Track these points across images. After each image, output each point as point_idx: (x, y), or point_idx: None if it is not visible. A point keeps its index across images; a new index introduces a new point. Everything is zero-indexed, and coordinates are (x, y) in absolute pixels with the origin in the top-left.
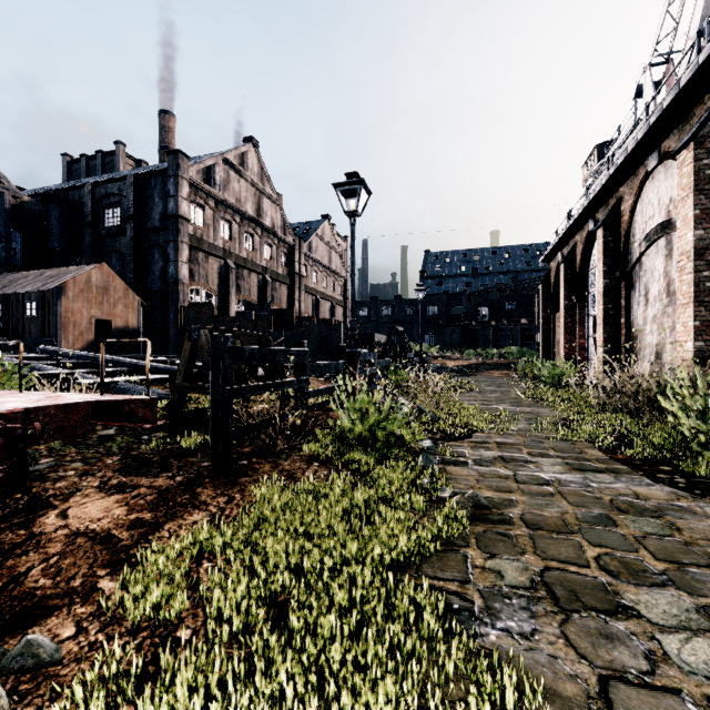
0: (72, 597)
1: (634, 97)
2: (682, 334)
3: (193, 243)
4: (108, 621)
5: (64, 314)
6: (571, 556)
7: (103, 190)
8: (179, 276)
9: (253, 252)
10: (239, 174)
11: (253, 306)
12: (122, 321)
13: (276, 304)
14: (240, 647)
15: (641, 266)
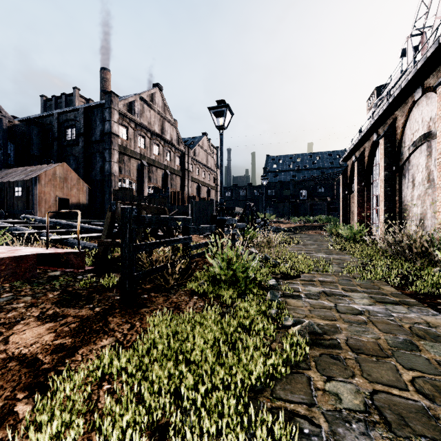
0: None
1: (400, 56)
2: (440, 207)
3: (121, 150)
4: None
5: (39, 195)
6: (392, 379)
7: (65, 117)
8: (112, 171)
9: (159, 156)
10: (149, 107)
11: (159, 190)
12: (76, 199)
13: (173, 188)
14: None
15: (410, 163)
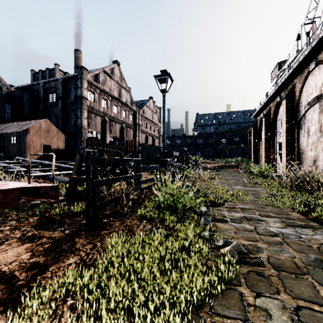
0: None
1: (296, 39)
2: None
3: (89, 109)
4: None
5: (29, 142)
6: (311, 295)
7: (48, 85)
8: (82, 125)
9: (117, 114)
10: (110, 78)
11: (117, 139)
12: (56, 145)
13: (128, 138)
14: None
15: (305, 118)
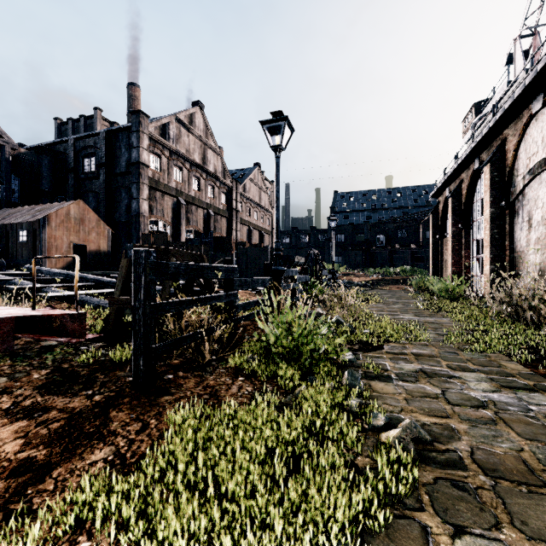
0: None
1: (505, 63)
2: None
3: (152, 184)
4: None
5: (48, 240)
6: None
7: (82, 143)
8: (140, 210)
9: (199, 192)
10: (188, 130)
11: (200, 235)
12: (95, 245)
13: (218, 233)
14: None
15: (524, 196)
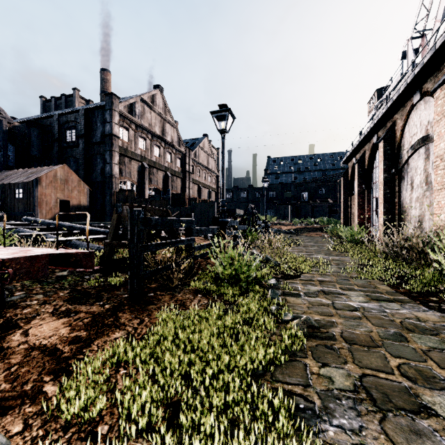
0: (23, 398)
1: (400, 58)
2: (437, 209)
3: (121, 152)
4: (47, 419)
5: (40, 196)
6: (380, 365)
7: (65, 118)
8: (112, 173)
9: (159, 157)
10: (150, 108)
11: (159, 192)
12: (77, 201)
13: (174, 190)
14: (143, 441)
15: (408, 165)
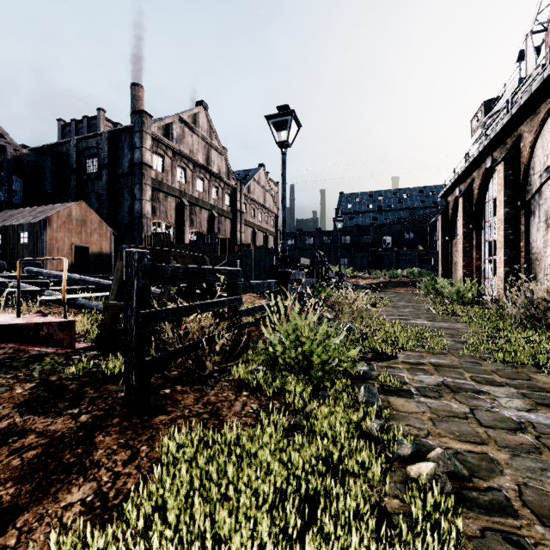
0: None
1: (516, 60)
2: None
3: (155, 185)
4: None
5: (50, 242)
6: None
7: (85, 144)
8: (143, 212)
9: (203, 193)
10: (192, 131)
11: (204, 236)
12: (97, 247)
13: (222, 234)
14: None
15: (541, 195)
